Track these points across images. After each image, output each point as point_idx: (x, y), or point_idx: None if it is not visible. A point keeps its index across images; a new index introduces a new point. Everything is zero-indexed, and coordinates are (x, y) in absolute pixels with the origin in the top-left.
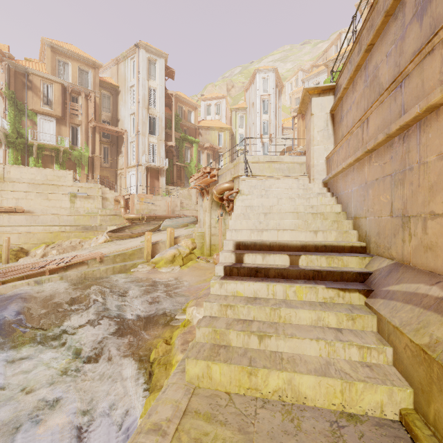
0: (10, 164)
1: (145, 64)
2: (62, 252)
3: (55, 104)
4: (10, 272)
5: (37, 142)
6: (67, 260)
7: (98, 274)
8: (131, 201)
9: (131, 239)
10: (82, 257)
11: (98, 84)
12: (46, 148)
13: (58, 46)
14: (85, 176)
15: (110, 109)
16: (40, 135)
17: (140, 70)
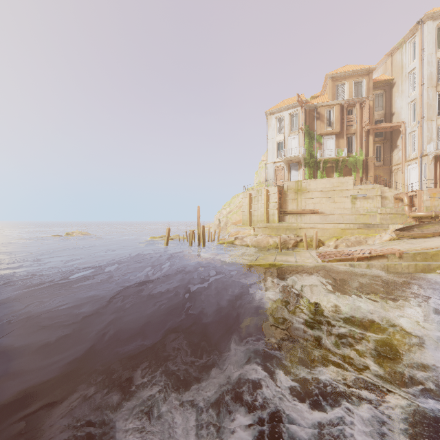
0: (306, 179)
1: (431, 37)
2: (350, 246)
3: (335, 123)
4: (327, 255)
5: (324, 158)
6: (368, 252)
7: (399, 268)
8: (418, 197)
9: (423, 239)
10: (380, 251)
11: (371, 88)
12: (328, 161)
13: (337, 74)
14: (359, 179)
15: (382, 106)
16: (324, 152)
17: (425, 47)
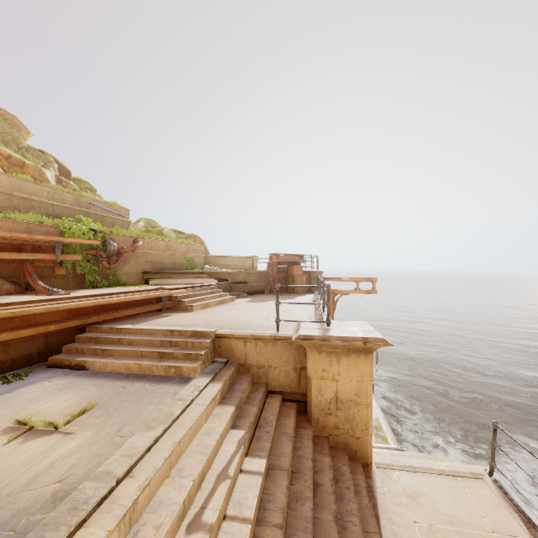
0: None
1: None
2: None
3: None
4: None
5: None
6: None
7: None
8: None
9: None
10: None
11: None
12: None
13: None
14: None
15: None
16: None
17: None
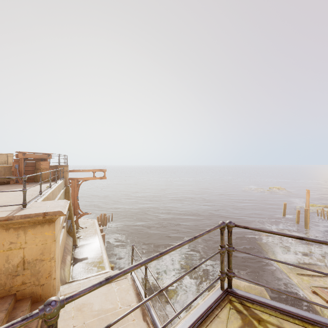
0: None
1: None
2: None
3: None
4: None
5: None
6: None
7: None
8: None
9: None
10: None
11: None
12: None
13: None
14: None
15: None
16: None
17: None
